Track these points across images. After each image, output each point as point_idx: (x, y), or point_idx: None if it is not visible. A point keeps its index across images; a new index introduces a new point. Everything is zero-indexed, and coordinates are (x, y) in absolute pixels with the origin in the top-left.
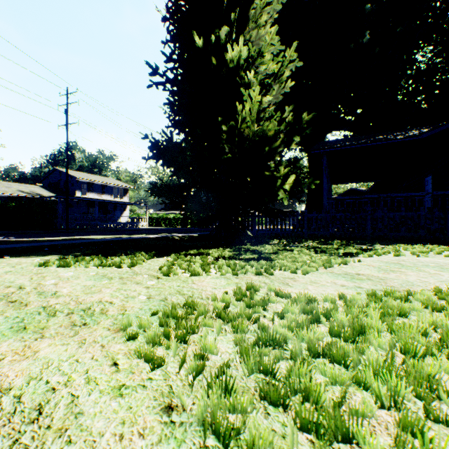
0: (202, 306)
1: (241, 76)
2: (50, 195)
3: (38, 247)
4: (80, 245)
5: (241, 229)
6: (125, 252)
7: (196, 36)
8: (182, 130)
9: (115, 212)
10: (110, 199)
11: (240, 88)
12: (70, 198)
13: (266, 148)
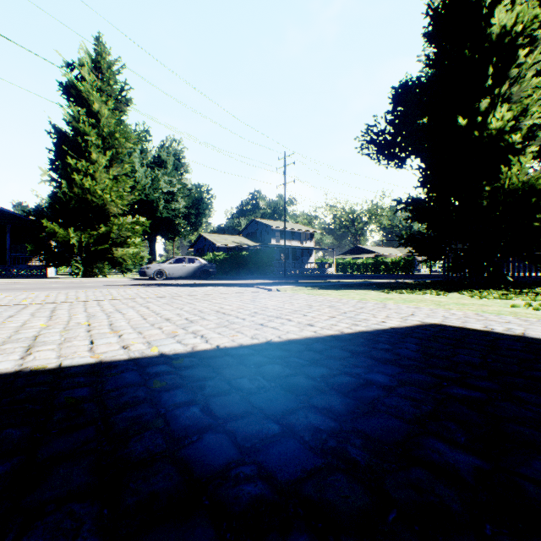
0: (536, 304)
1: (504, 139)
2: (253, 244)
3: (341, 285)
4: (358, 285)
5: (500, 275)
6: (417, 289)
7: (459, 118)
8: (430, 189)
9: (302, 258)
10: (298, 245)
11: (508, 156)
12: (268, 247)
13: (533, 199)
